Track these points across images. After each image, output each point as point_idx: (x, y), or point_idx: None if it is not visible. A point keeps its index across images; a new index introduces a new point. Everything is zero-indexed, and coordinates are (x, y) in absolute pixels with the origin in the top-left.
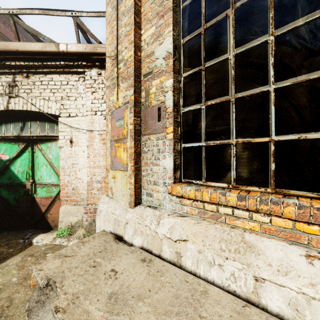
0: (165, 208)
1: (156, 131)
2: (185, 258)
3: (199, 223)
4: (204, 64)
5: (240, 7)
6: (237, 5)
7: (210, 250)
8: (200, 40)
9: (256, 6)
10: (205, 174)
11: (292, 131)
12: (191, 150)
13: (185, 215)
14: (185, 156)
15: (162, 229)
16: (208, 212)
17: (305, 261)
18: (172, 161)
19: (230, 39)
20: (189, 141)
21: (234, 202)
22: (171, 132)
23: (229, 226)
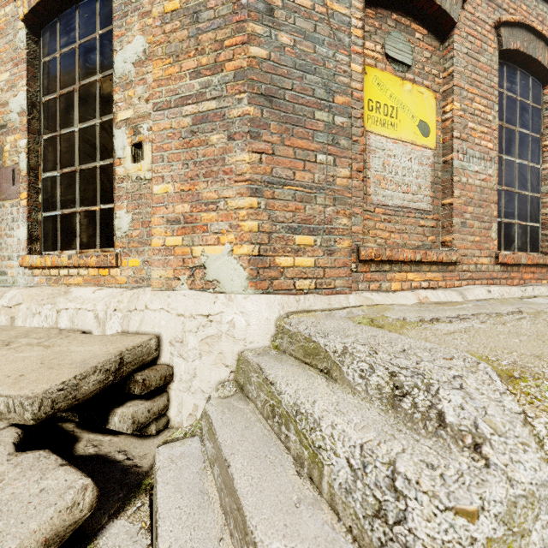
0: (19, 284)
1: (11, 196)
2: (18, 319)
3: (42, 288)
4: (59, 131)
5: (82, 87)
6: (80, 84)
7: (35, 303)
8: (56, 105)
9: (91, 92)
10: (60, 244)
11: (107, 201)
12: (50, 220)
13: (36, 286)
14: (45, 226)
15: (2, 301)
16: (53, 277)
17: (92, 292)
18: (26, 231)
19: (76, 114)
20: (48, 209)
21: (67, 262)
22: (25, 199)
23: (66, 286)
